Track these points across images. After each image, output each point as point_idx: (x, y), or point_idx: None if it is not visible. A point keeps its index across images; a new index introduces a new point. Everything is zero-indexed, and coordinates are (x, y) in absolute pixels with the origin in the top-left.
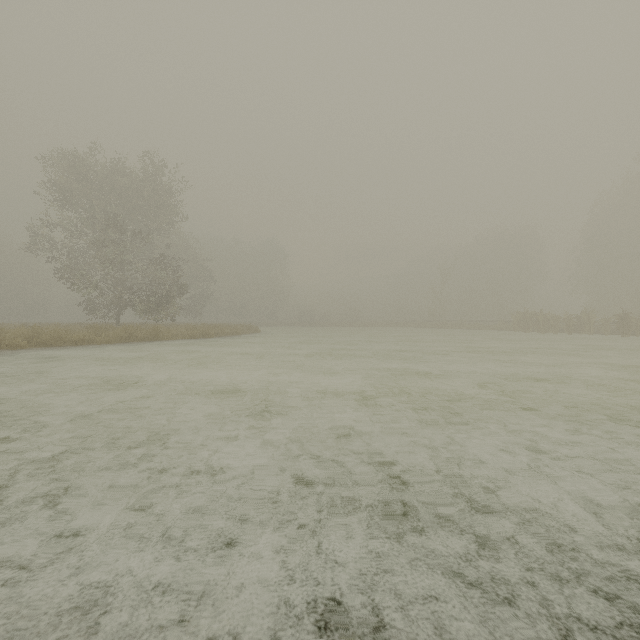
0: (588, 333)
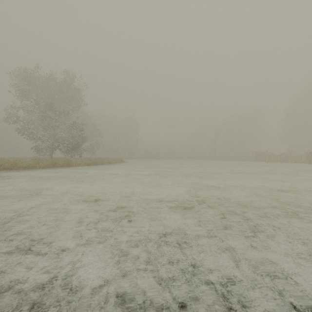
0: (291, 162)
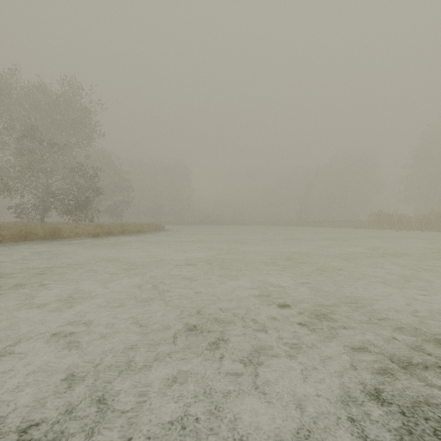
0: (437, 230)
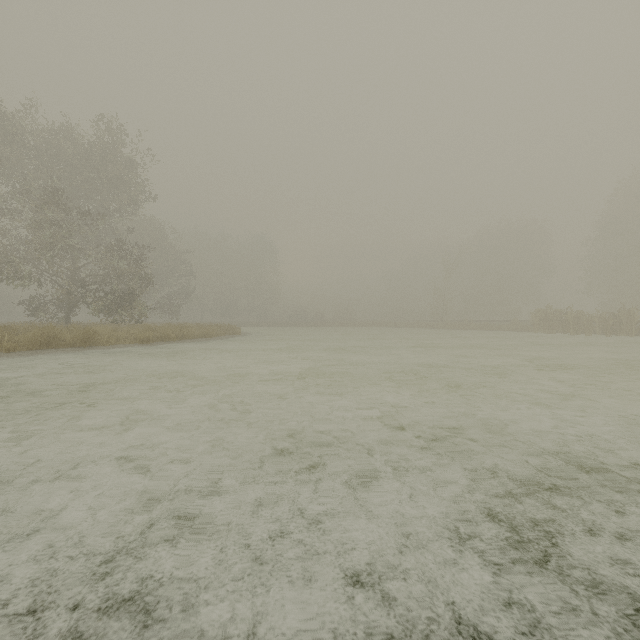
0: (629, 334)
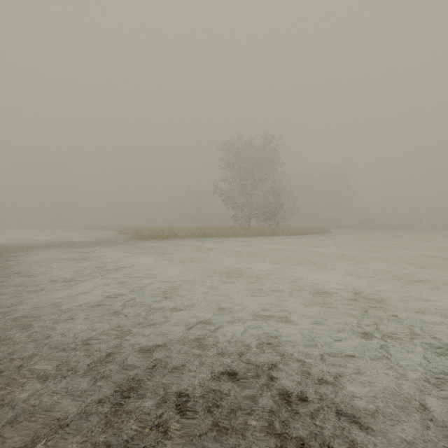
0: None
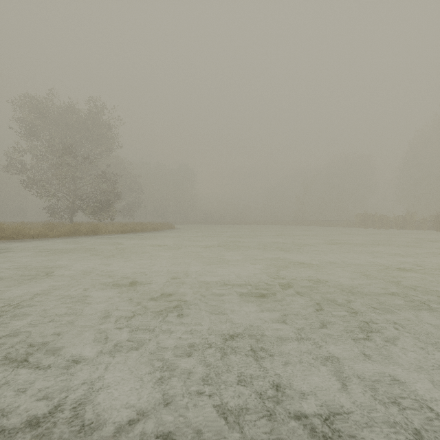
0: (411, 229)
